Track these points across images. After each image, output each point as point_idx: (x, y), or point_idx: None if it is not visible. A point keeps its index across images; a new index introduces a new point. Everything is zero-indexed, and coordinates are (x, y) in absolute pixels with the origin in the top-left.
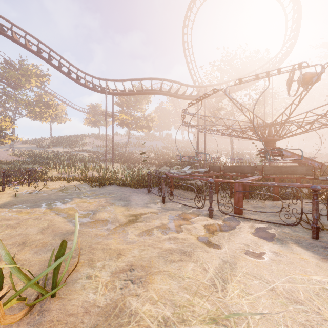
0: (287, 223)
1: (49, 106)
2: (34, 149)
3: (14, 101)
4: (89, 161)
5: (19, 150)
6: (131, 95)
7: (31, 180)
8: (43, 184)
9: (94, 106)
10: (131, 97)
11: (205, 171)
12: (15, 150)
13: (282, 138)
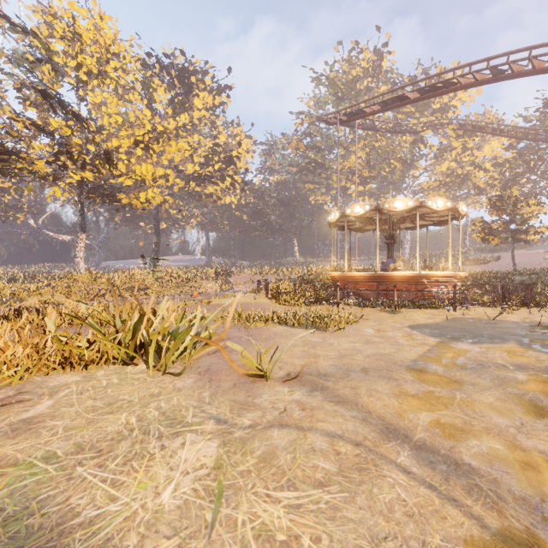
0: None
1: None
2: None
3: None
4: None
5: None
6: None
7: (513, 302)
8: (532, 312)
9: None
10: None
11: None
12: None
13: None
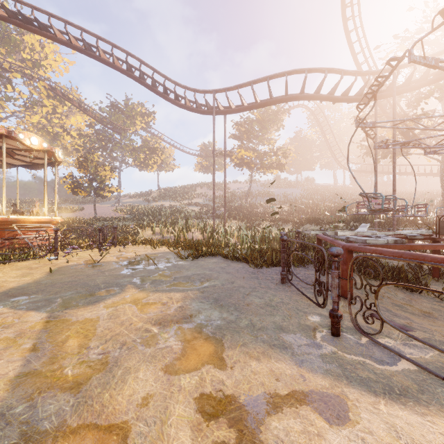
0: None
1: (155, 151)
2: (139, 204)
3: (121, 150)
4: (196, 217)
5: (125, 205)
6: (252, 108)
7: (106, 243)
8: (120, 250)
9: (206, 146)
10: (254, 124)
11: (394, 235)
12: (121, 205)
13: None
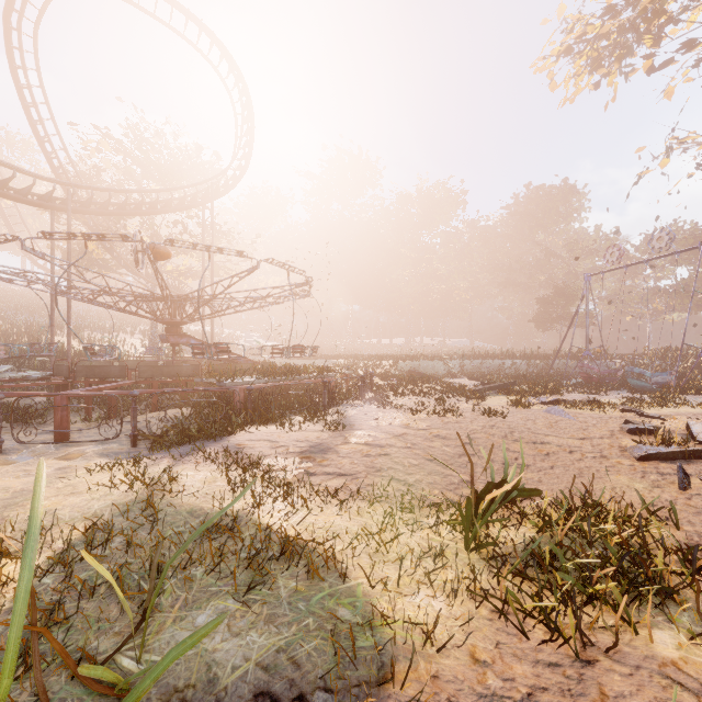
0: (108, 438)
1: None
2: None
3: None
4: None
5: None
6: None
7: None
8: None
9: None
10: None
11: None
12: None
13: (190, 320)
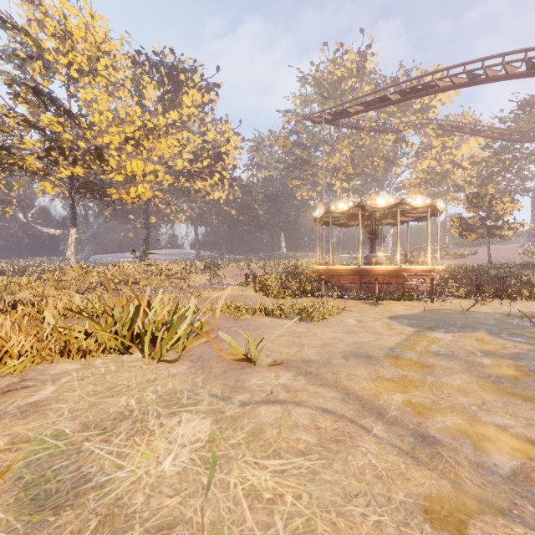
0: None
1: None
2: None
3: None
4: None
5: None
6: None
7: (487, 295)
8: (504, 304)
9: None
10: None
11: None
12: None
13: None
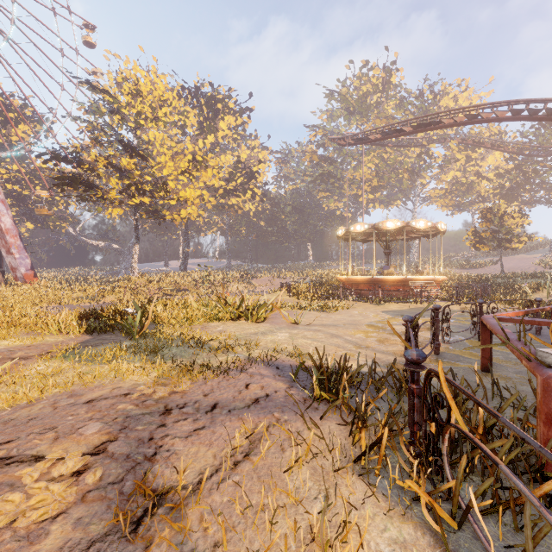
0: None
1: None
2: None
3: None
4: None
5: None
6: None
7: (467, 299)
8: None
9: None
10: None
11: None
12: None
13: None
